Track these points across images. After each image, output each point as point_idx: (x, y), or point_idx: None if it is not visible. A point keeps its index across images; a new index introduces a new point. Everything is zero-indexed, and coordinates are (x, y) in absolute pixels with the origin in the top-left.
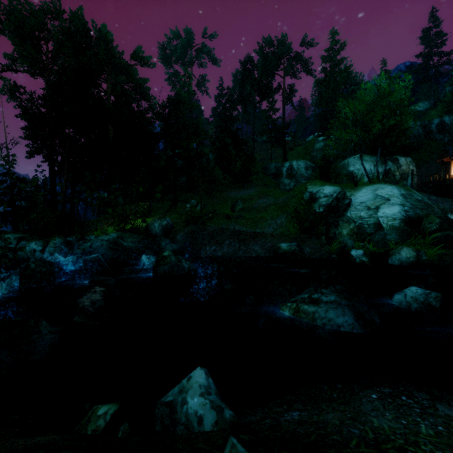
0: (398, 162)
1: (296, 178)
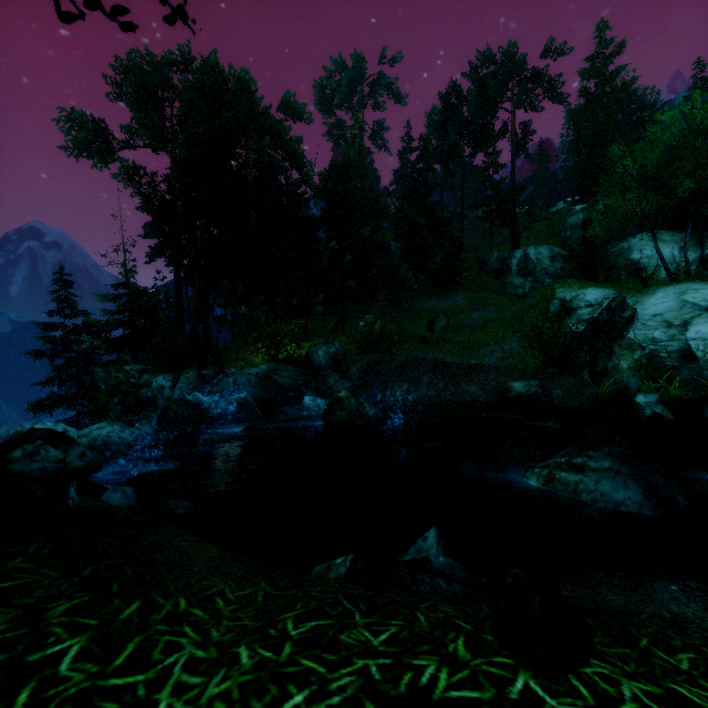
0: None
1: (535, 275)
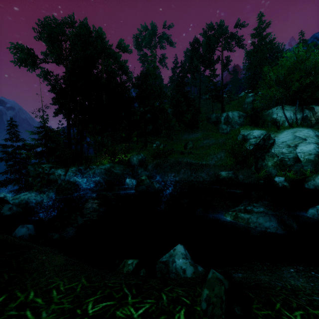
0: (314, 110)
1: (232, 124)
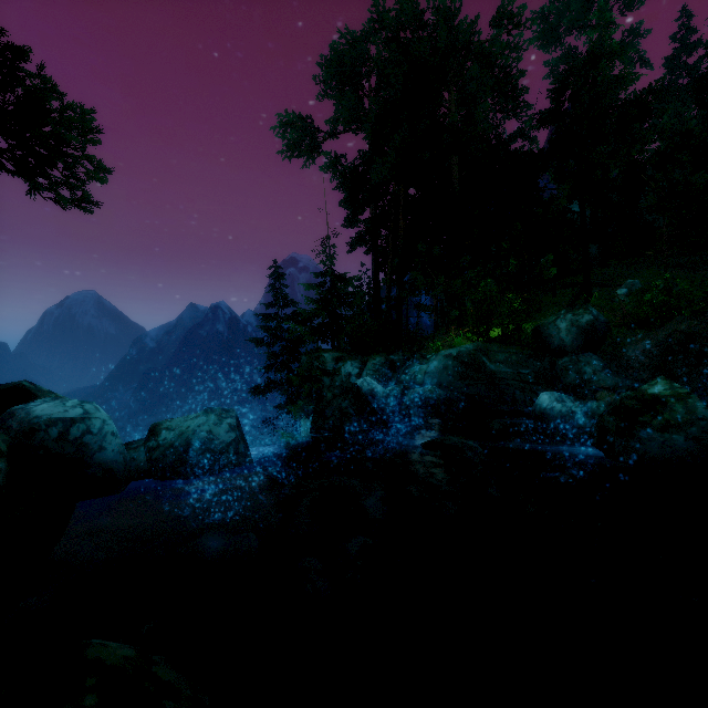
0: None
1: None
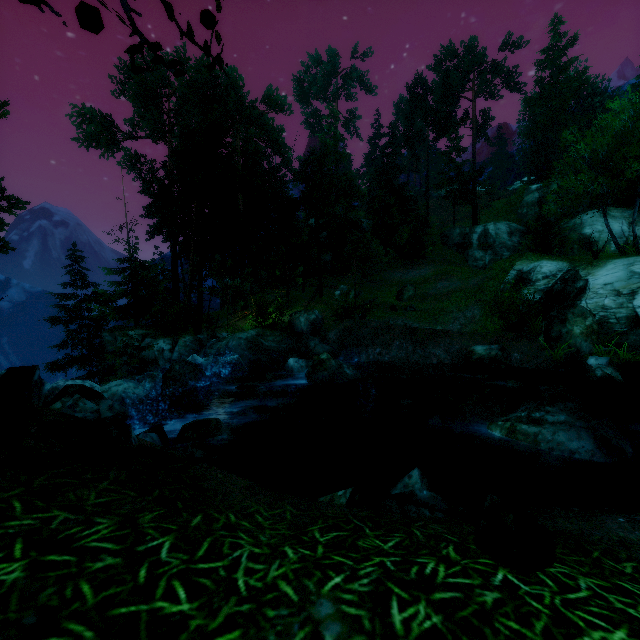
0: None
1: (494, 248)
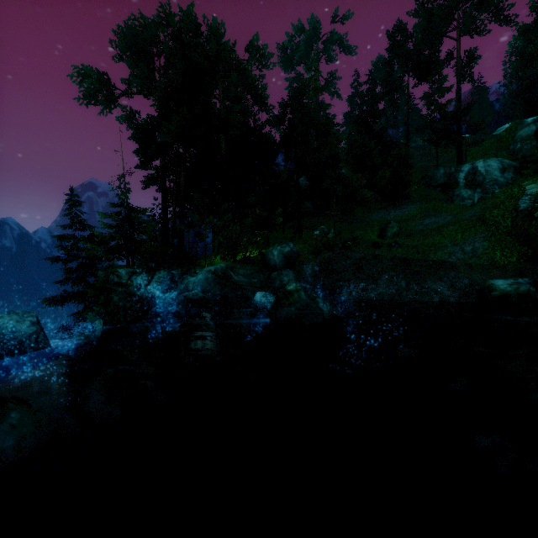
0: None
1: (484, 186)
